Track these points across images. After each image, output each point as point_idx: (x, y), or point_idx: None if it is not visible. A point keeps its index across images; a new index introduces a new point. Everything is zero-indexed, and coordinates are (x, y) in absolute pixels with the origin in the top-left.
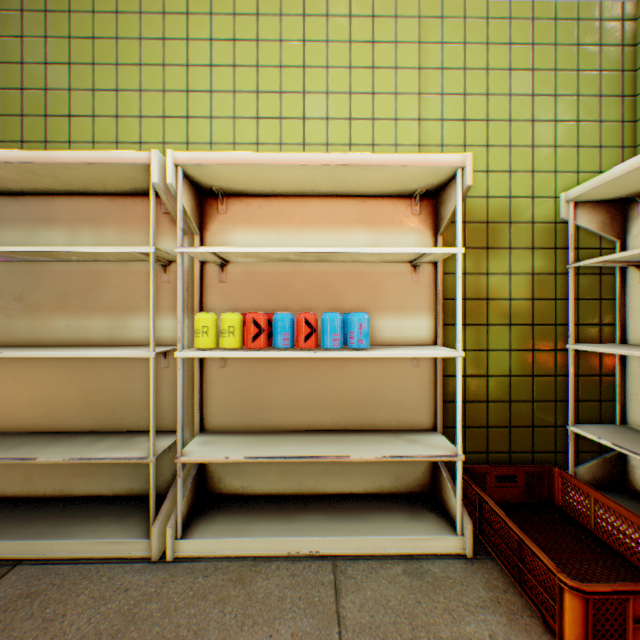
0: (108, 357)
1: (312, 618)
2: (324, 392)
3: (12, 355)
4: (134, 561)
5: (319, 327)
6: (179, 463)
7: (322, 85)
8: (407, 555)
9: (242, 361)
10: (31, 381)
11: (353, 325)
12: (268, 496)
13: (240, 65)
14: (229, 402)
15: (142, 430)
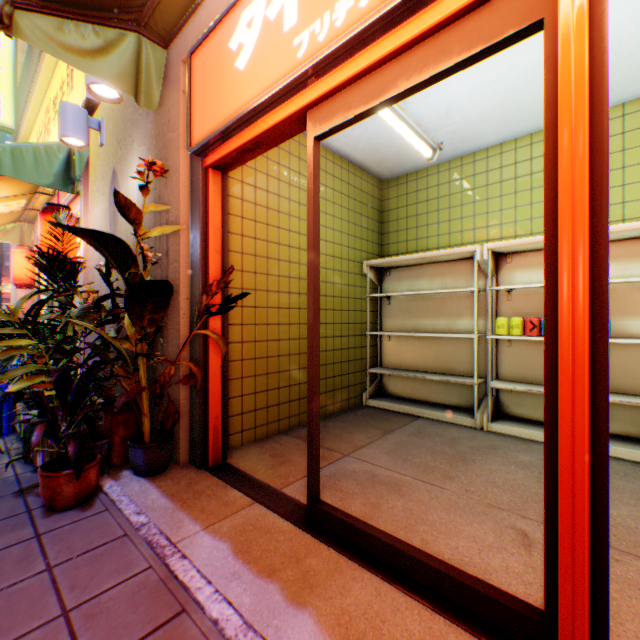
0: (446, 338)
1: None
2: None
3: (416, 335)
4: (467, 426)
5: None
6: (488, 387)
7: None
8: (637, 462)
9: (520, 344)
10: (412, 348)
11: None
12: (537, 421)
13: (518, 176)
14: (512, 366)
15: (463, 375)
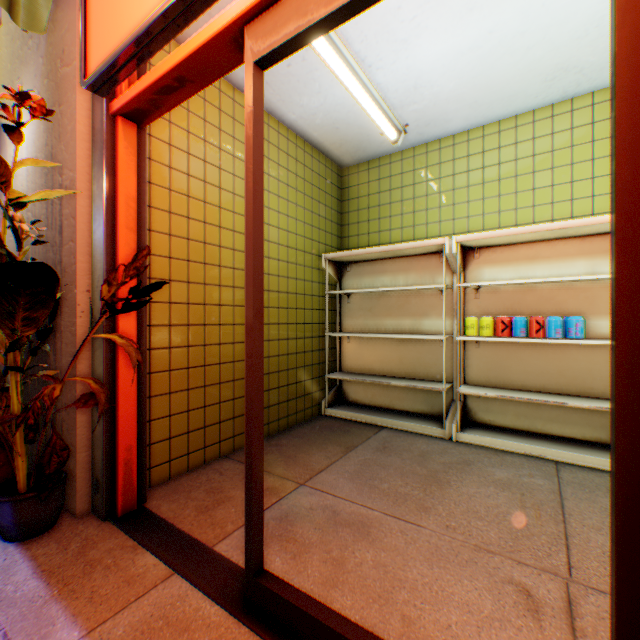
0: (410, 340)
1: (540, 472)
2: (548, 368)
3: (380, 336)
4: (435, 437)
5: (544, 325)
6: (457, 393)
7: (547, 164)
8: None
9: (488, 345)
10: (374, 350)
11: (570, 324)
12: (506, 428)
13: (486, 166)
14: (480, 369)
15: (428, 380)
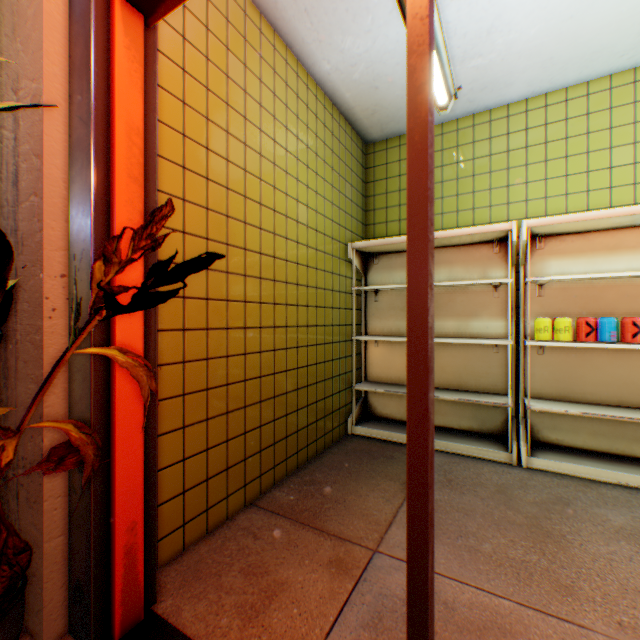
0: (455, 344)
1: None
2: (633, 378)
3: None
4: (499, 462)
5: None
6: (527, 410)
7: (627, 138)
8: None
9: (555, 351)
10: None
11: None
12: (579, 449)
13: (549, 141)
14: (544, 379)
15: (478, 391)
